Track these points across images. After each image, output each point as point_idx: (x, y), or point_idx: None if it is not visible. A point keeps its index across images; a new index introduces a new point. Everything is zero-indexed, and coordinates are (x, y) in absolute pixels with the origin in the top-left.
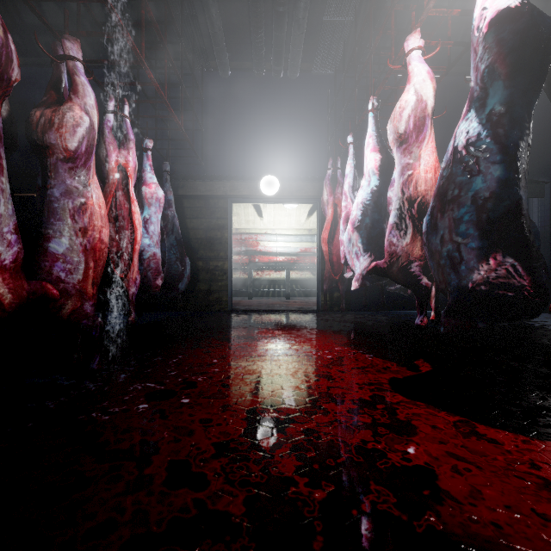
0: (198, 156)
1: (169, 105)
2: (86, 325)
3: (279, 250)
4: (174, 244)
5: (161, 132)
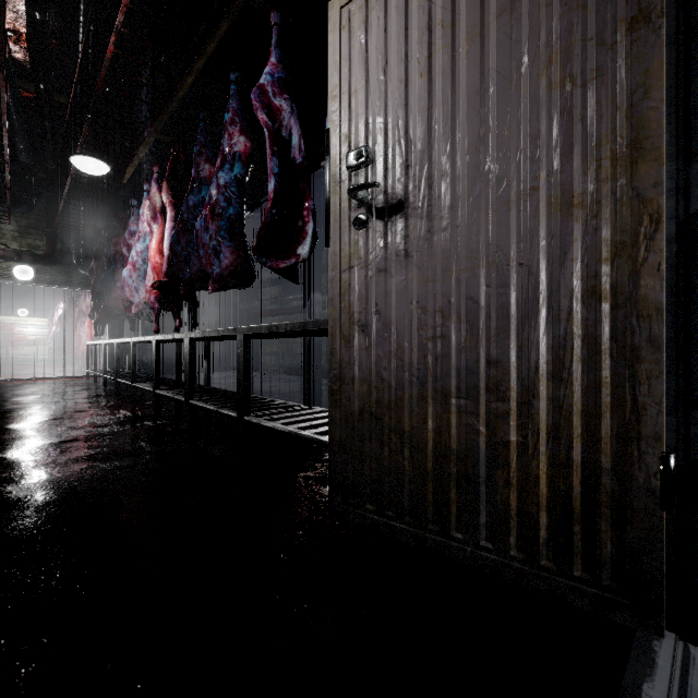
0: None
1: None
2: None
3: (31, 333)
4: None
5: None
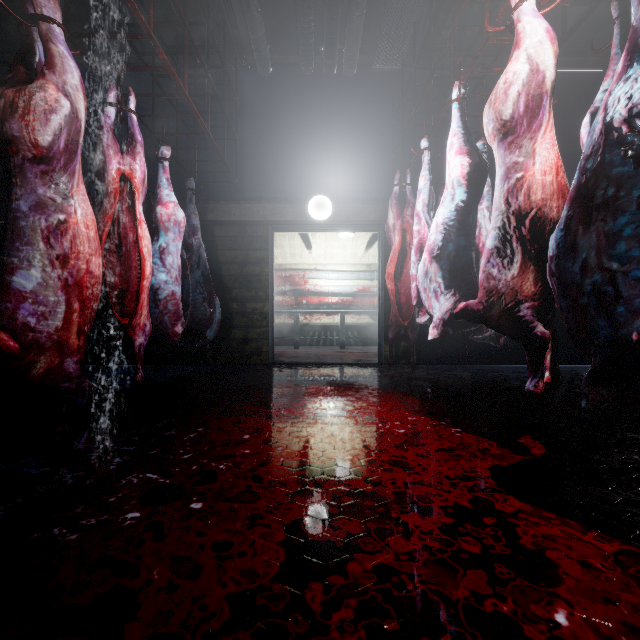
0: (230, 170)
1: (189, 99)
2: (65, 390)
3: (331, 289)
4: (200, 280)
5: (187, 143)
